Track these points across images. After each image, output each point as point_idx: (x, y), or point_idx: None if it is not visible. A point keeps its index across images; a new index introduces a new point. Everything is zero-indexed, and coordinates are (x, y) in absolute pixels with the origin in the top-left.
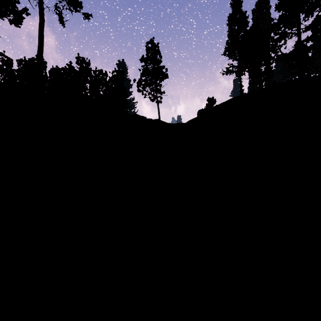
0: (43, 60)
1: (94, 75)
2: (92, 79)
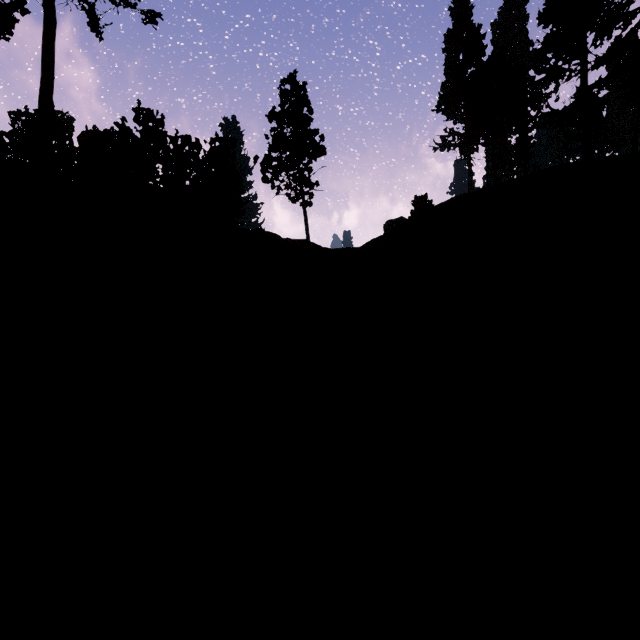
0: (53, 111)
1: (173, 148)
2: (168, 155)
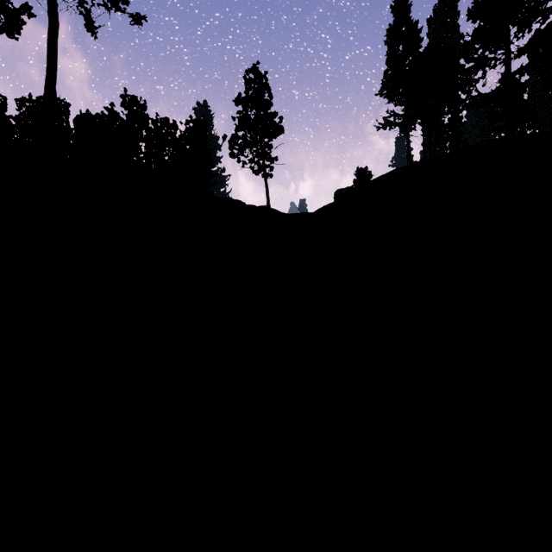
0: (56, 99)
1: (154, 128)
2: (150, 134)
